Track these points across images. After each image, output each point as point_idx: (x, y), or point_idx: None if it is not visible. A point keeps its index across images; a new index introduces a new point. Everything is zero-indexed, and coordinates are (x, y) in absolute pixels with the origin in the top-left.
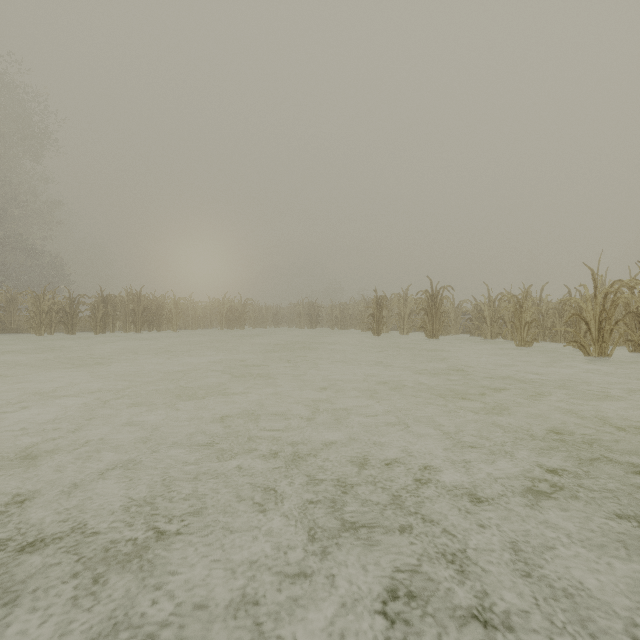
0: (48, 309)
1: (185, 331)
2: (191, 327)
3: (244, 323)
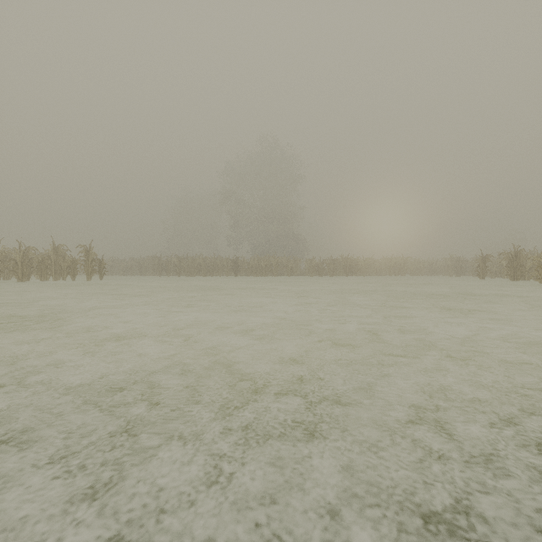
0: (314, 266)
1: (369, 276)
2: (372, 274)
3: (405, 272)
